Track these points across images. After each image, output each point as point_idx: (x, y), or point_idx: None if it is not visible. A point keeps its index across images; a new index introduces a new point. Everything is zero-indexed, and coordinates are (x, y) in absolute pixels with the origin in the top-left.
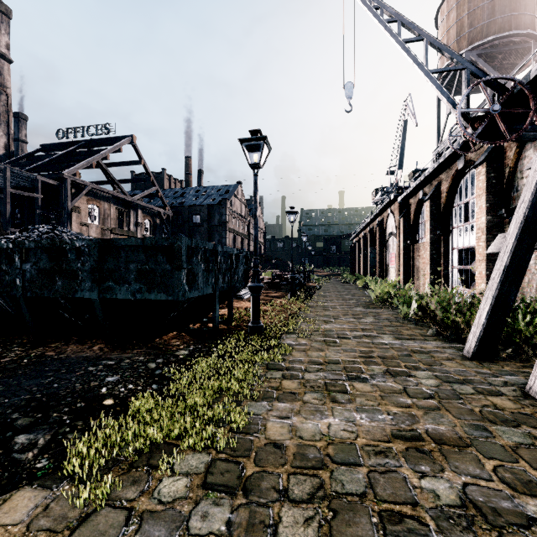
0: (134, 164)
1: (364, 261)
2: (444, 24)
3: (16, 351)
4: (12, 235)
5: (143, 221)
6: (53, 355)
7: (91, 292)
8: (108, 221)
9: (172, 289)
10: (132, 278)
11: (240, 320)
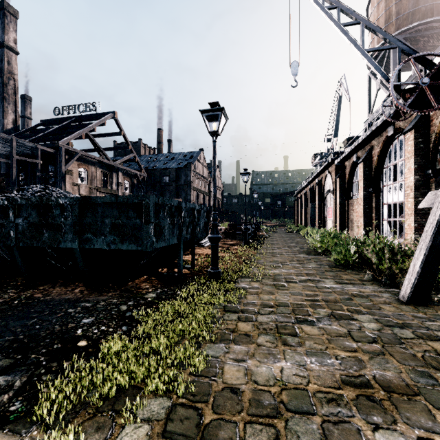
0: (116, 135)
1: (305, 214)
2: (374, 14)
3: (10, 293)
4: (10, 193)
5: (123, 182)
6: (40, 297)
7: (72, 243)
8: (95, 181)
9: (141, 240)
10: (108, 231)
11: (201, 265)
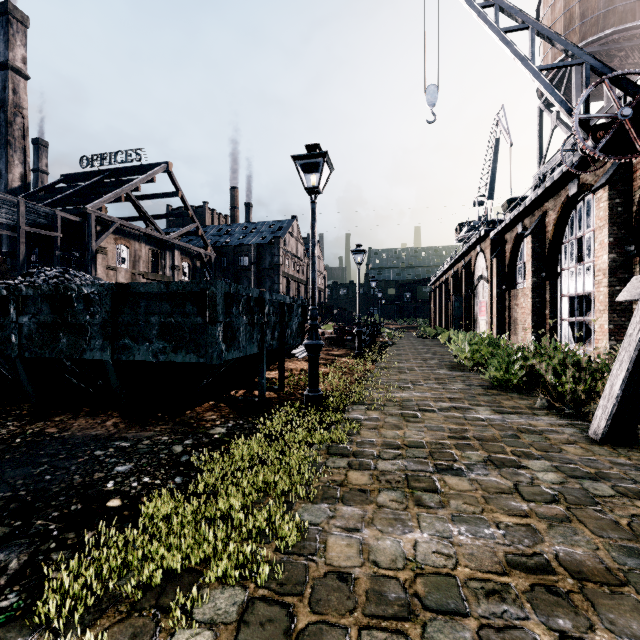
0: (170, 196)
1: (446, 311)
2: (548, 17)
3: (10, 426)
4: (13, 280)
5: (181, 264)
6: (54, 432)
7: (102, 352)
8: (140, 264)
9: (204, 348)
10: (154, 335)
11: (294, 385)
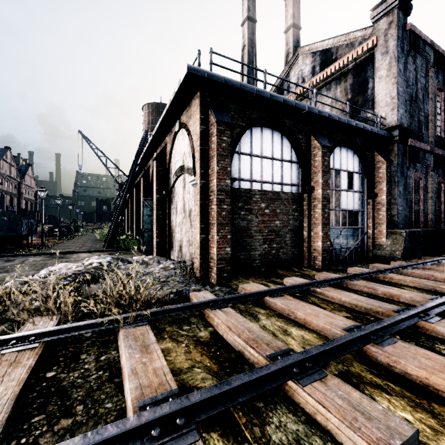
0: None
1: None
2: (144, 116)
3: None
4: None
5: None
6: None
7: None
8: None
9: (19, 232)
10: (5, 230)
11: (34, 244)
